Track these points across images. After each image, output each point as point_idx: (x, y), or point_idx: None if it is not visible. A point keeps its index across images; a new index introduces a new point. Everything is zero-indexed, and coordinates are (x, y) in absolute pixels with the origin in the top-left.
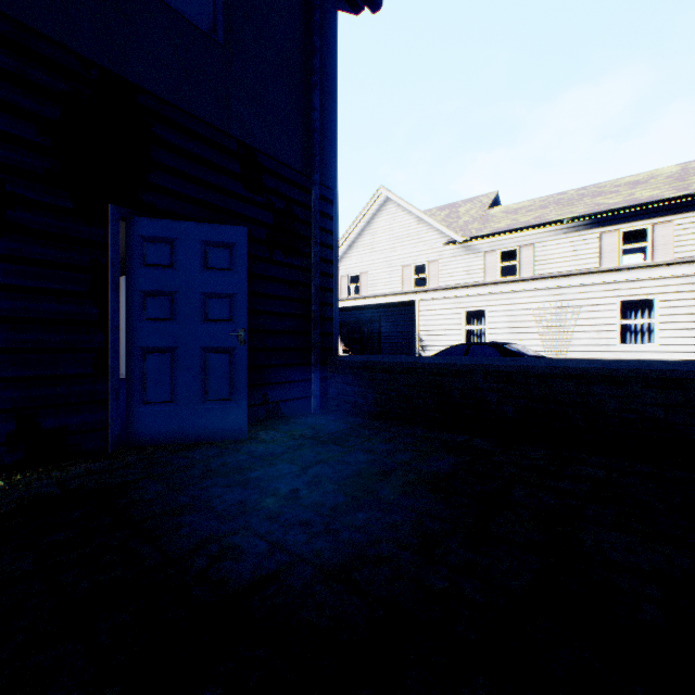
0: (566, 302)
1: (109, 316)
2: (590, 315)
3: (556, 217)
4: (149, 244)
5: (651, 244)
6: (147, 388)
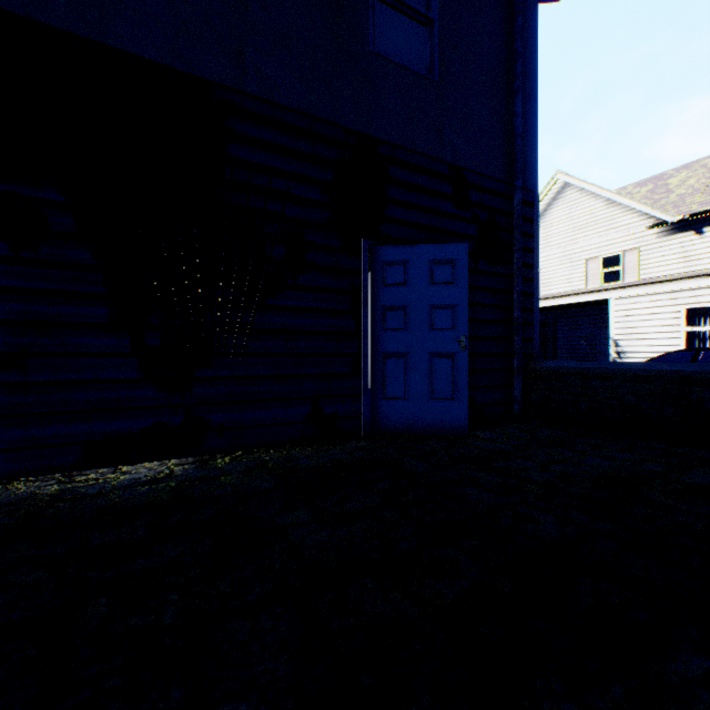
0: None
1: (361, 328)
2: None
3: None
4: (387, 268)
5: None
6: (385, 386)
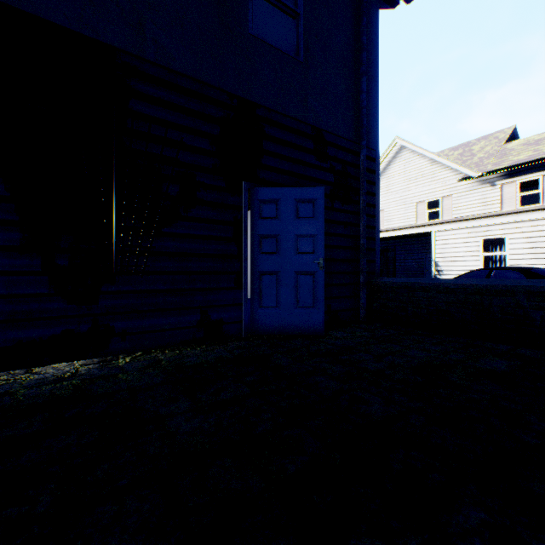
0: None
1: (242, 251)
2: None
3: None
4: (263, 205)
5: None
6: (262, 297)
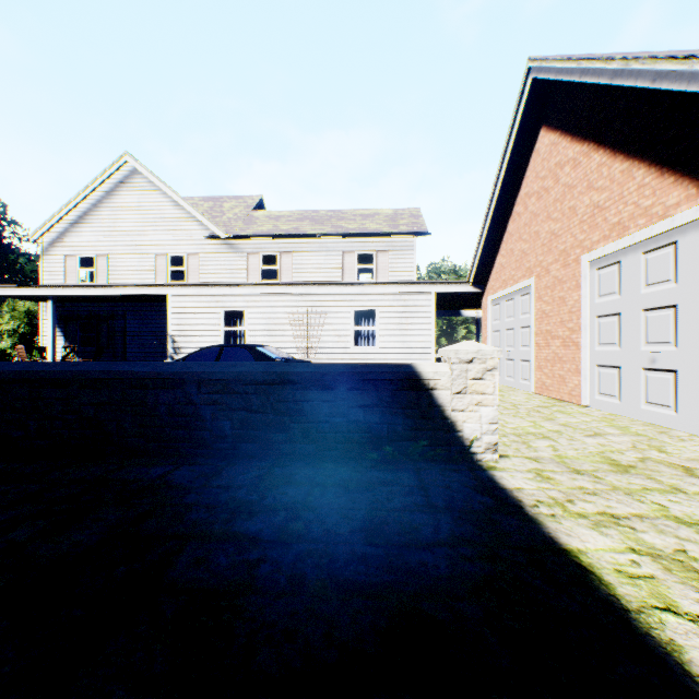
0: (316, 308)
1: None
2: (334, 321)
3: (311, 231)
4: None
5: (376, 267)
6: None
